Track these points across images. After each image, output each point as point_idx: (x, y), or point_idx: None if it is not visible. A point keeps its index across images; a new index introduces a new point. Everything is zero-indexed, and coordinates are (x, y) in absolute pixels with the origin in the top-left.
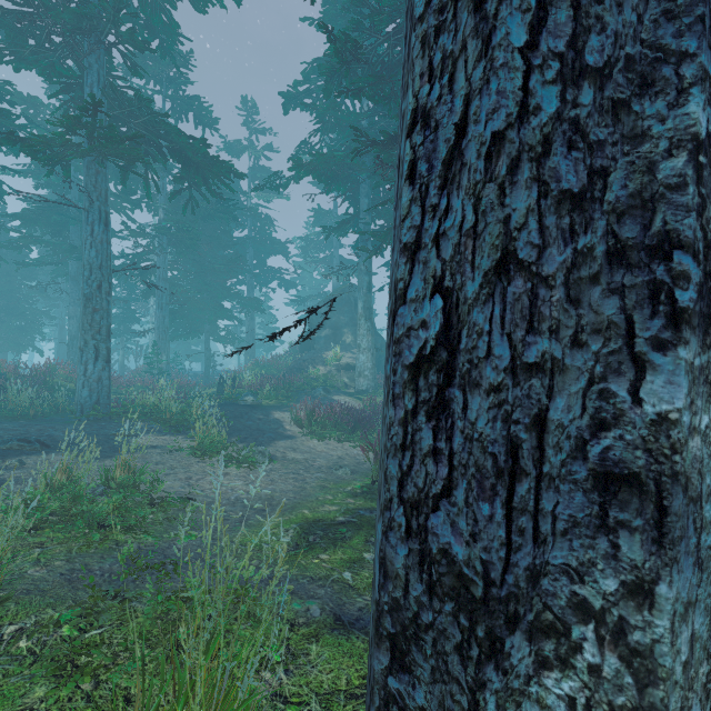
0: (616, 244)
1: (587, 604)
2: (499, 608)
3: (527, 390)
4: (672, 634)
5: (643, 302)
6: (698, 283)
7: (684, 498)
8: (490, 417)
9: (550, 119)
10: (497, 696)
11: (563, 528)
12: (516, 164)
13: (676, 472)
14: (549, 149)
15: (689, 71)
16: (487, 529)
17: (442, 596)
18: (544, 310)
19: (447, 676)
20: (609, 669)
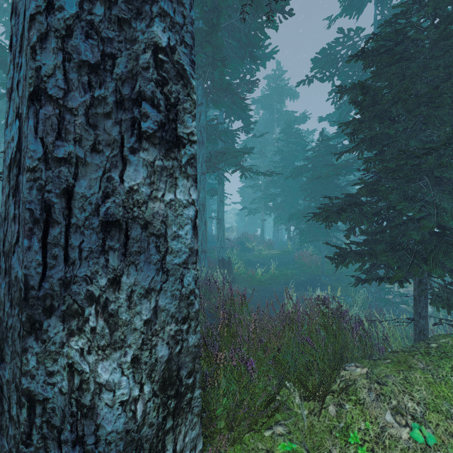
0: (120, 98)
1: (93, 295)
2: (38, 303)
3: (57, 173)
4: (130, 303)
5: (129, 129)
6: (159, 122)
7: (144, 232)
8: (27, 186)
9: (72, 17)
10: (37, 356)
11: (86, 255)
12: (45, 37)
13: (134, 217)
14: (71, 34)
15: (155, 9)
16: (26, 255)
17: (15, 305)
18: (70, 128)
19: (15, 353)
20: (99, 327)
